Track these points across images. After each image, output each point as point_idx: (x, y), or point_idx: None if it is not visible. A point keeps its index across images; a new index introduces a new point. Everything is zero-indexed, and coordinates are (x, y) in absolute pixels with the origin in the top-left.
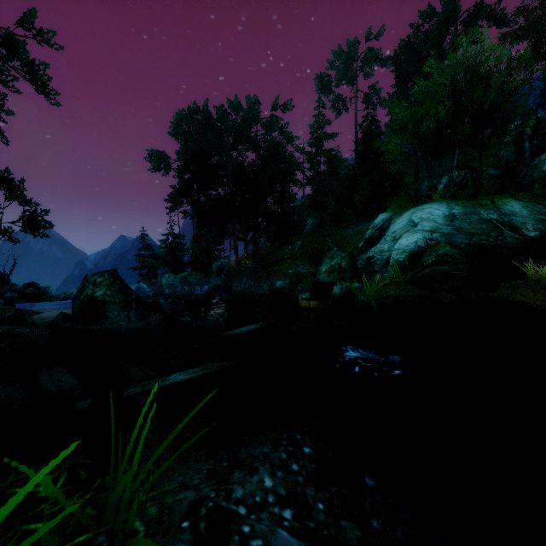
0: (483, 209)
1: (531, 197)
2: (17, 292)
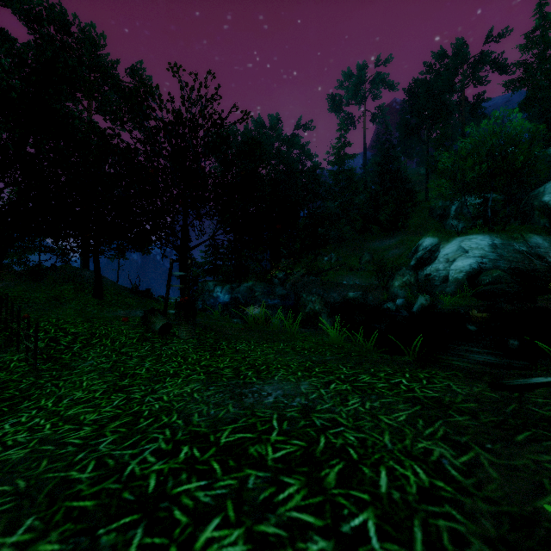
0: (516, 241)
1: (546, 231)
2: None
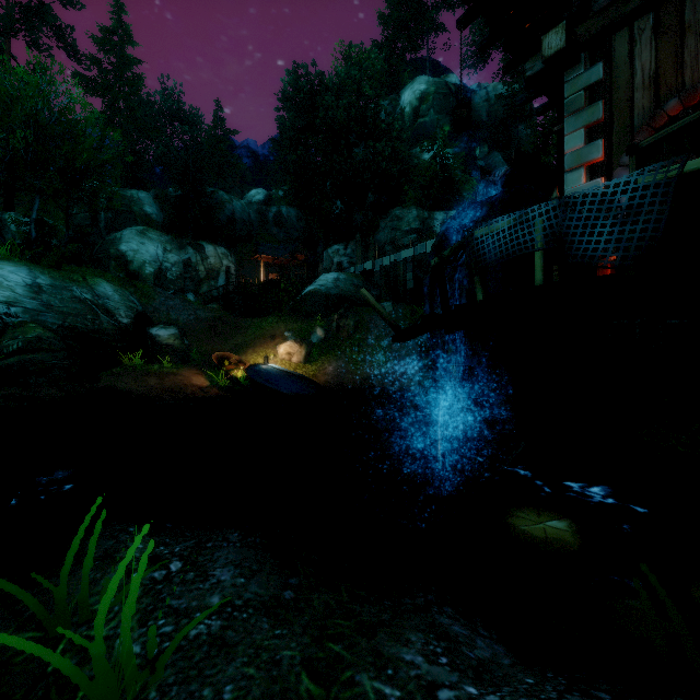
0: (76, 285)
1: (119, 281)
2: None
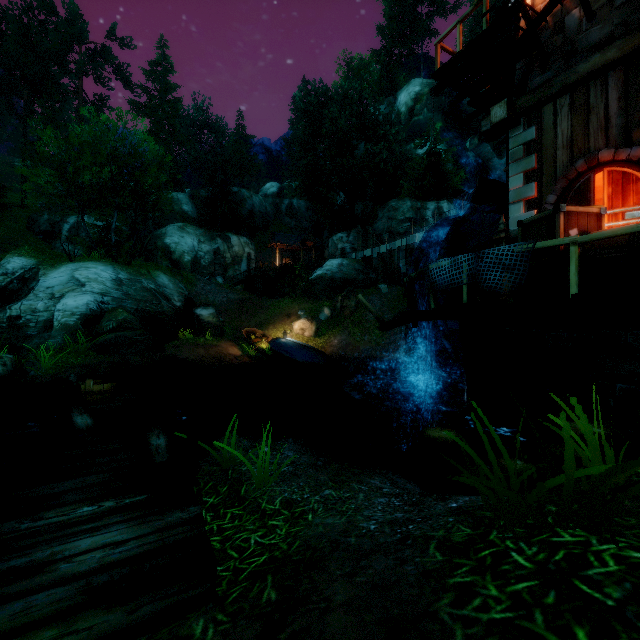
0: (144, 278)
1: (171, 272)
2: None
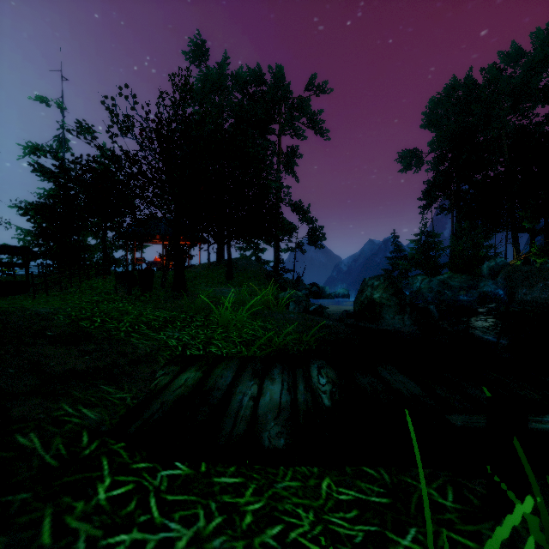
0: None
1: None
2: (307, 290)
